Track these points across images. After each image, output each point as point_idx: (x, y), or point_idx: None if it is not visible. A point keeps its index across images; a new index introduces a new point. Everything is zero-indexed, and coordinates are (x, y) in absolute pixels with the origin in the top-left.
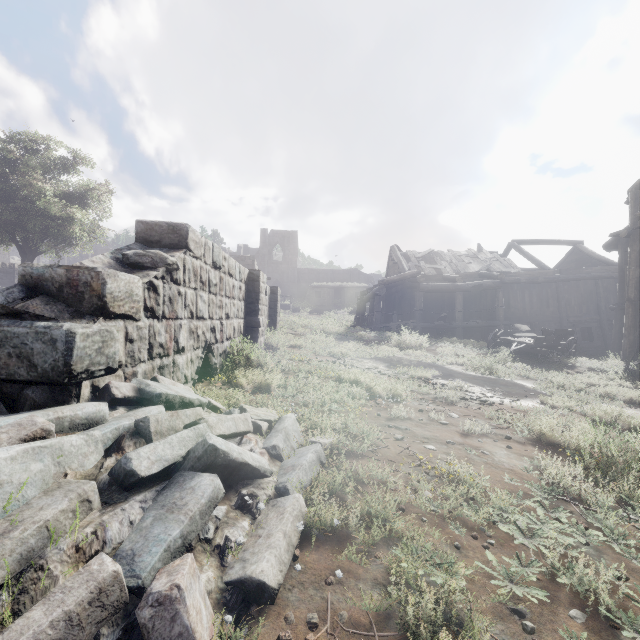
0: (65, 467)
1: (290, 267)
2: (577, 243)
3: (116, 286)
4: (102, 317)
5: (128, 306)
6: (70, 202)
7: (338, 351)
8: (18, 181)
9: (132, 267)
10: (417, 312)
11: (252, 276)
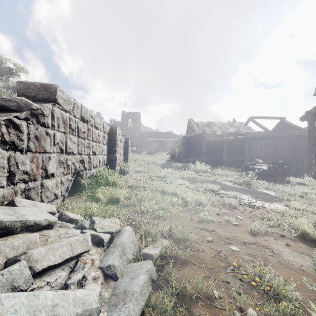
0: None
1: (137, 130)
2: (282, 118)
3: None
4: None
5: None
6: (14, 92)
7: (162, 174)
8: None
9: None
10: (203, 153)
11: (112, 130)
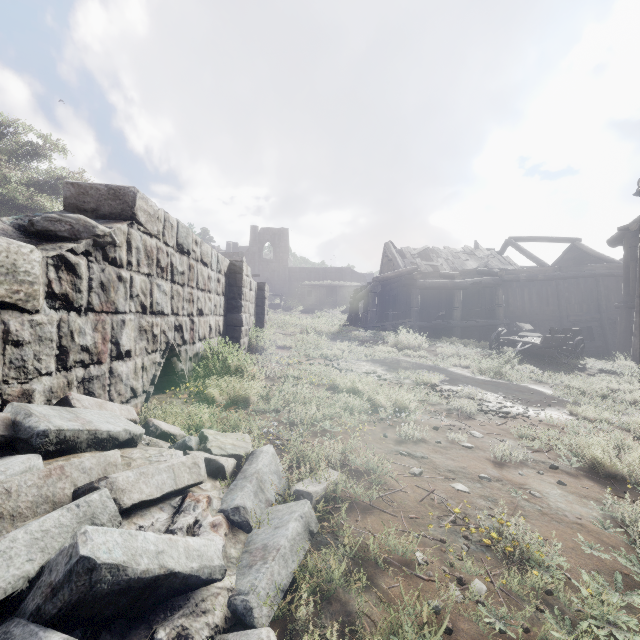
0: None
1: (281, 265)
2: (575, 240)
3: None
4: None
5: (6, 288)
6: (40, 191)
7: (331, 352)
8: None
9: (40, 237)
10: (414, 311)
11: (234, 268)
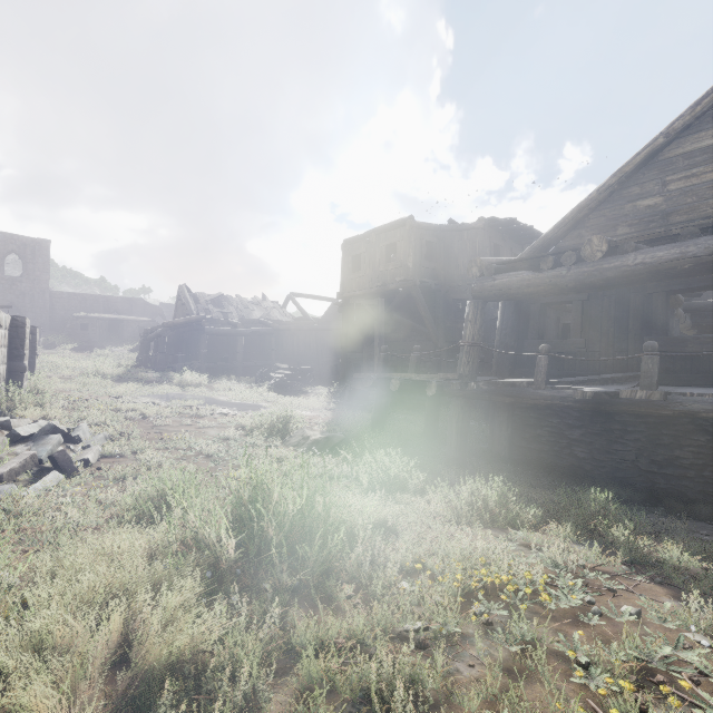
0: None
1: (37, 287)
2: (335, 301)
3: None
4: None
5: None
6: None
7: (116, 391)
8: None
9: None
10: (202, 353)
11: (16, 322)
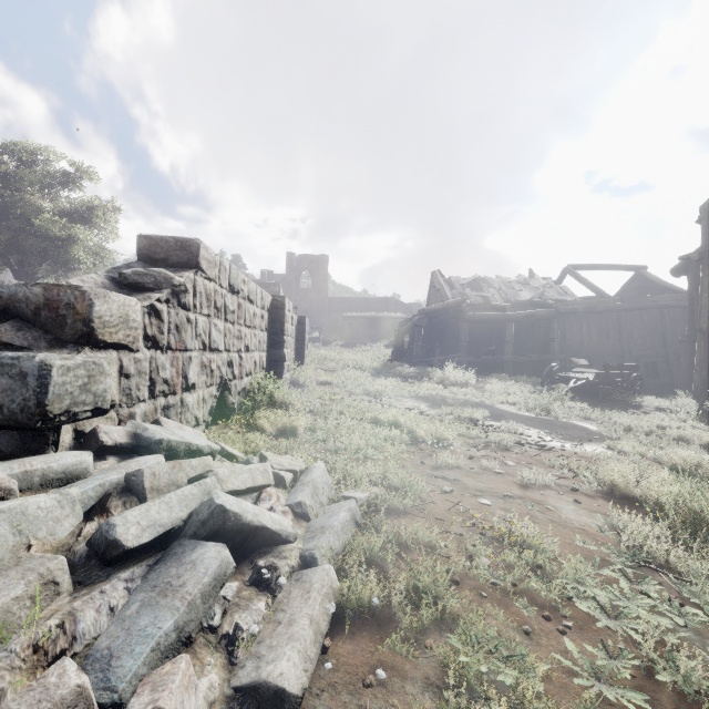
0: (29, 536)
1: (320, 295)
2: (640, 268)
3: (107, 309)
4: (88, 346)
5: (123, 334)
6: (72, 221)
7: (374, 389)
8: (12, 197)
9: (131, 288)
10: (462, 345)
11: (276, 303)
